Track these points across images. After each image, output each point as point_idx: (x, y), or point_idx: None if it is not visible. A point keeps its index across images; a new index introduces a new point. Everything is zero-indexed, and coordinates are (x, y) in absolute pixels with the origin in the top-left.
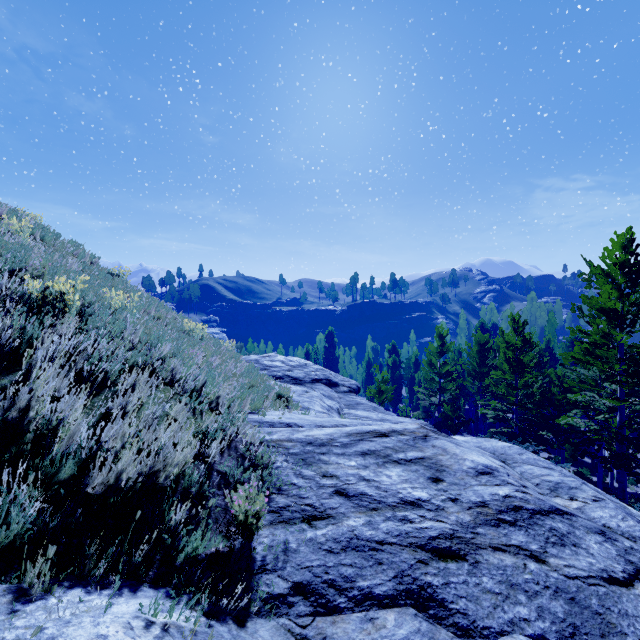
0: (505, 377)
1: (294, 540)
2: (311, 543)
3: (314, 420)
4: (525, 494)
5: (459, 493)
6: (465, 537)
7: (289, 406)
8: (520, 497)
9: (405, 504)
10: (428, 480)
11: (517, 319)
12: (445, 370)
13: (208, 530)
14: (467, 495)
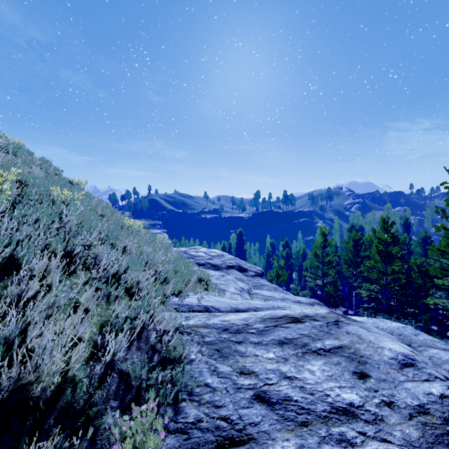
0: (377, 265)
1: None
2: None
3: (229, 302)
4: None
5: (391, 393)
6: None
7: (208, 288)
8: None
9: (337, 413)
10: (353, 376)
11: (386, 220)
12: (327, 260)
13: None
14: (401, 396)
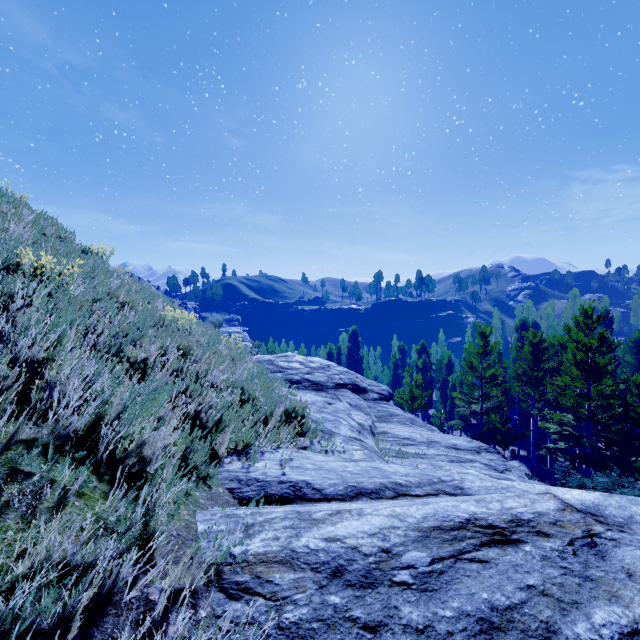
0: (575, 384)
1: None
2: None
3: (342, 470)
4: None
5: None
6: None
7: (303, 430)
8: None
9: None
10: None
11: (589, 313)
12: (488, 374)
13: None
14: None
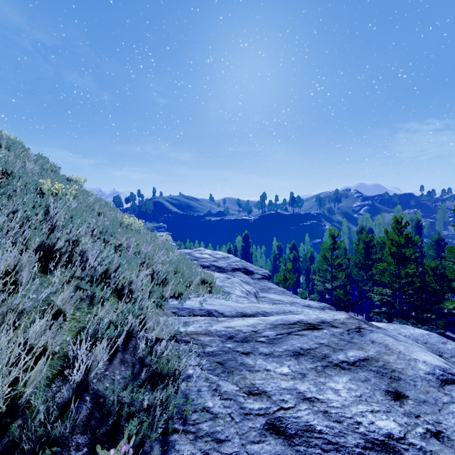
0: (390, 268)
1: None
2: None
3: (235, 306)
4: None
5: (437, 420)
6: None
7: (212, 291)
8: None
9: (374, 449)
10: (387, 396)
11: (400, 221)
12: (336, 262)
13: None
14: (449, 423)
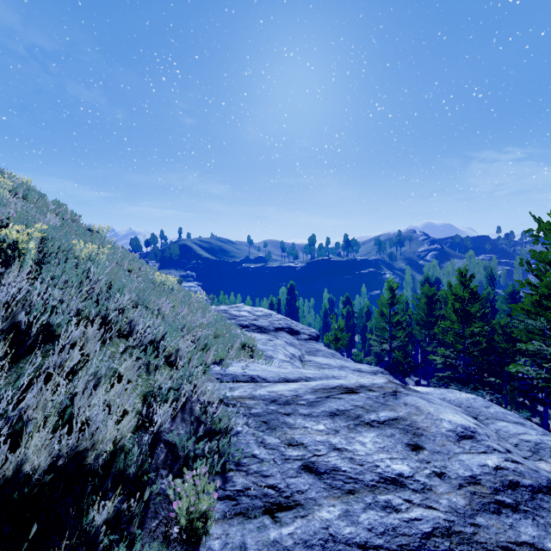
0: (453, 326)
1: (253, 544)
2: (275, 548)
3: (278, 371)
4: (516, 464)
5: (444, 465)
6: (465, 532)
7: (253, 355)
8: (512, 469)
9: (386, 483)
10: (406, 448)
11: (464, 273)
12: (395, 319)
13: (136, 542)
14: (453, 467)
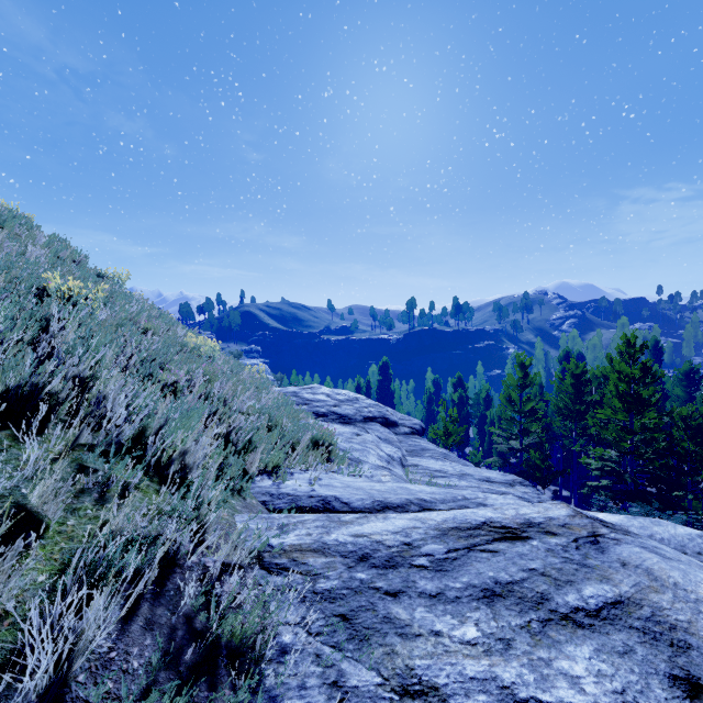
0: (617, 417)
1: None
2: None
3: (370, 488)
4: None
5: None
6: None
7: (331, 457)
8: None
9: None
10: (674, 689)
11: (632, 341)
12: (528, 407)
13: None
14: None
